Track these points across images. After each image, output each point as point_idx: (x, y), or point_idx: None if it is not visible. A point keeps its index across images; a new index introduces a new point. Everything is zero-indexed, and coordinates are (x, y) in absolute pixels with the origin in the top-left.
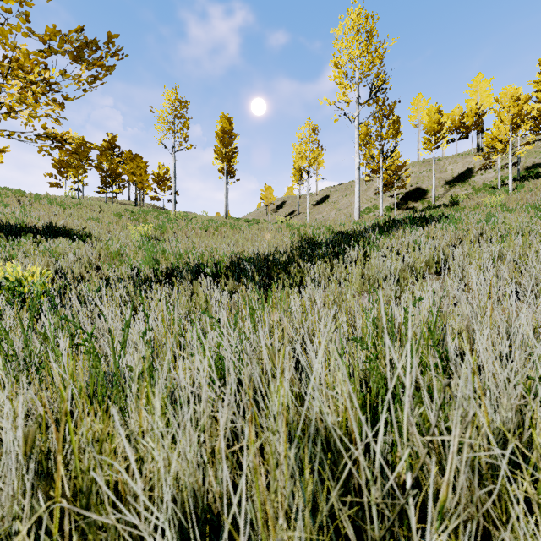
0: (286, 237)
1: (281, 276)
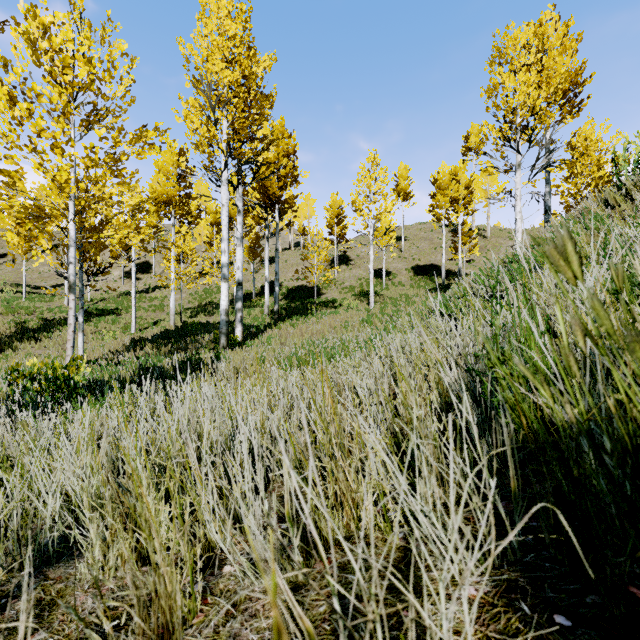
0: (5, 320)
1: (7, 346)
